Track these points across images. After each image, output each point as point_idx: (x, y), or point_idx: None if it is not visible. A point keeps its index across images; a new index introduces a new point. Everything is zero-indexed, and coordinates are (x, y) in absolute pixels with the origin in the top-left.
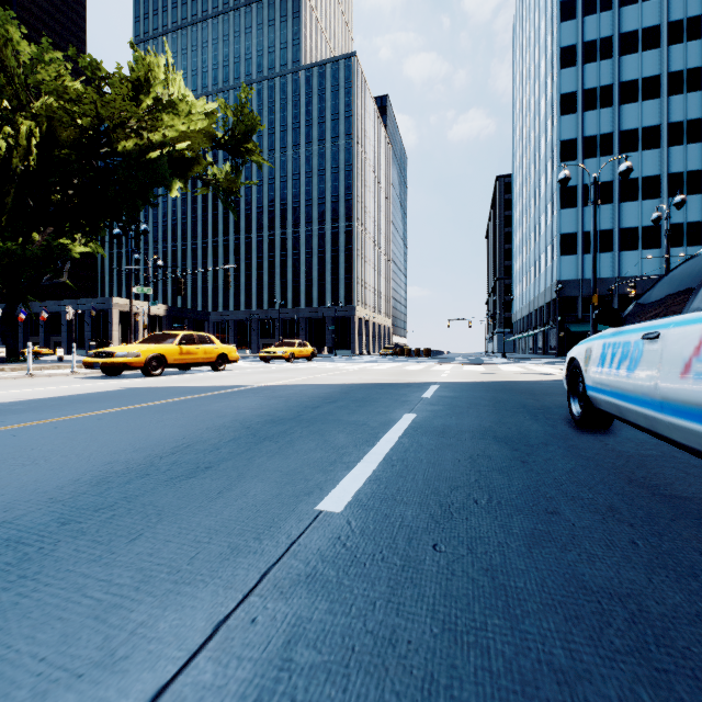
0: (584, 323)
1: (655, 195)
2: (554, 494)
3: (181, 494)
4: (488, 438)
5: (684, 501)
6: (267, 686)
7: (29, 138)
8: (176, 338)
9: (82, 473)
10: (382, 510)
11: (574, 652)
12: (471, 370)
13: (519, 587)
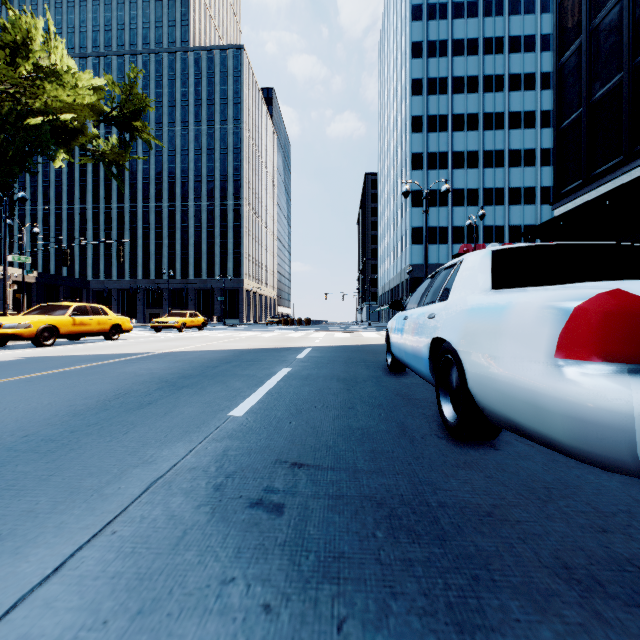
0: None
1: (475, 203)
2: (356, 401)
3: (140, 416)
4: (334, 379)
5: (415, 400)
6: (219, 459)
7: None
8: (68, 309)
9: (56, 412)
10: (265, 413)
11: (336, 442)
12: (339, 336)
13: (324, 430)
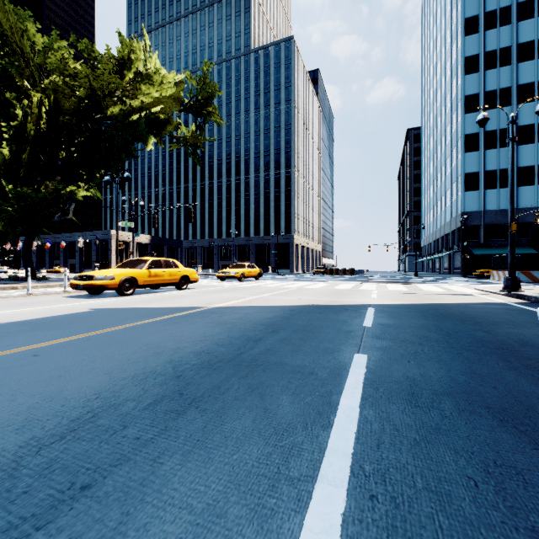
0: (485, 247)
1: None
2: None
3: None
4: (481, 411)
5: None
6: None
7: (39, 107)
8: (145, 263)
9: None
10: None
11: None
12: (395, 289)
13: None
